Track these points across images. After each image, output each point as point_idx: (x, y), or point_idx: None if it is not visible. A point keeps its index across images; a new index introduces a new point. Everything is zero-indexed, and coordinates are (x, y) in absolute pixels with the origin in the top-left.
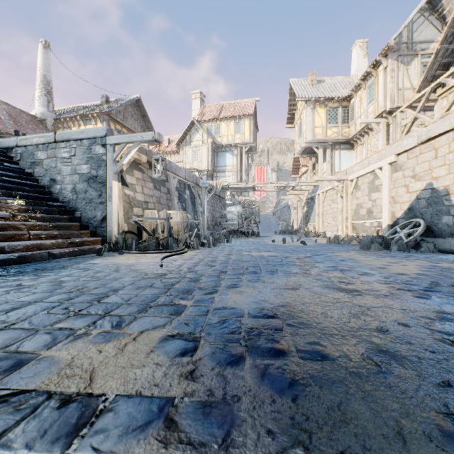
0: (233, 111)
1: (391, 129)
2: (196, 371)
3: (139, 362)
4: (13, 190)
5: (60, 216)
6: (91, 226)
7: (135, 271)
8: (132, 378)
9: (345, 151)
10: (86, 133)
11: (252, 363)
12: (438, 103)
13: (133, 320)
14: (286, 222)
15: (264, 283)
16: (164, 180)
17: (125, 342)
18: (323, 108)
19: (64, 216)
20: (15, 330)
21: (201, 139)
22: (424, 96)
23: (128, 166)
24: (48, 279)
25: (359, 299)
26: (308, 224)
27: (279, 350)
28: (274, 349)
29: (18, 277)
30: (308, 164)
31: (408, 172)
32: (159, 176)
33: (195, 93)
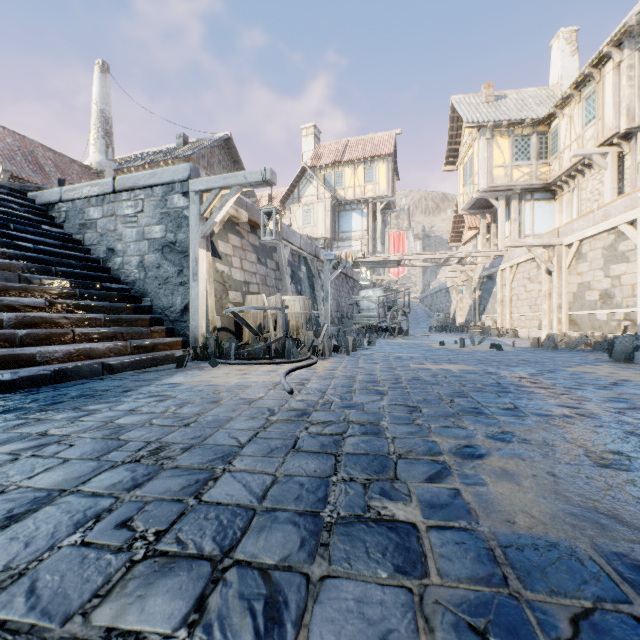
0: (361, 151)
1: (628, 163)
2: None
3: None
4: (52, 265)
5: (121, 304)
6: (166, 320)
7: (247, 403)
8: None
9: (541, 202)
10: (159, 175)
11: None
12: None
13: (305, 595)
14: (444, 313)
15: (530, 444)
16: (272, 250)
17: None
18: (506, 137)
19: (127, 305)
20: None
21: (316, 193)
22: None
23: (220, 226)
24: (97, 419)
25: None
26: (482, 316)
27: None
28: None
29: (45, 414)
30: (480, 224)
31: None
32: (273, 239)
33: (306, 127)
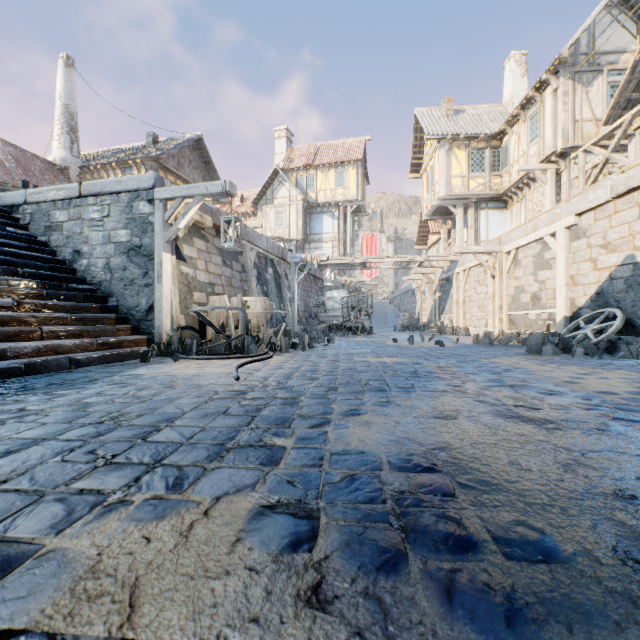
0: (333, 156)
1: (564, 179)
2: (324, 586)
3: (218, 563)
4: (18, 266)
5: (87, 304)
6: (132, 319)
7: (198, 387)
8: (207, 602)
9: (494, 211)
10: (124, 183)
11: (422, 568)
12: (634, 139)
13: (200, 474)
14: (409, 313)
15: (399, 407)
16: (238, 253)
17: (191, 521)
18: (463, 149)
19: (94, 305)
20: (5, 493)
21: (288, 195)
22: (621, 127)
23: (185, 231)
24: (67, 400)
25: (560, 436)
26: (441, 316)
27: (462, 539)
28: (453, 536)
29: (21, 397)
30: (442, 230)
31: (597, 240)
32: (232, 245)
33: (279, 130)
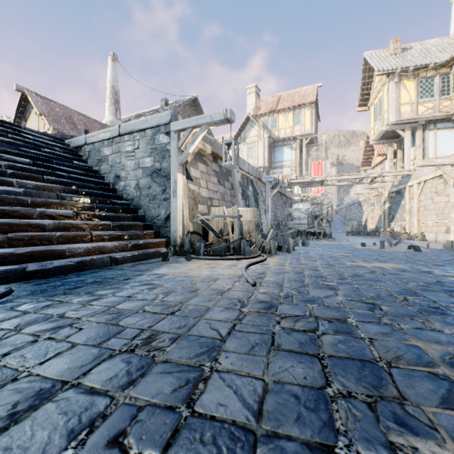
0: (291, 101)
1: None
2: None
3: None
4: (79, 187)
5: (124, 214)
6: (154, 226)
7: (219, 293)
8: None
9: (443, 131)
10: (149, 121)
11: None
12: None
13: None
14: (357, 221)
15: None
16: (228, 174)
17: None
18: (411, 79)
19: (128, 215)
20: None
21: (257, 134)
22: None
23: (192, 157)
24: (103, 304)
25: None
26: (391, 223)
27: None
28: None
29: (66, 297)
30: (388, 151)
31: None
32: (232, 163)
33: (250, 87)
